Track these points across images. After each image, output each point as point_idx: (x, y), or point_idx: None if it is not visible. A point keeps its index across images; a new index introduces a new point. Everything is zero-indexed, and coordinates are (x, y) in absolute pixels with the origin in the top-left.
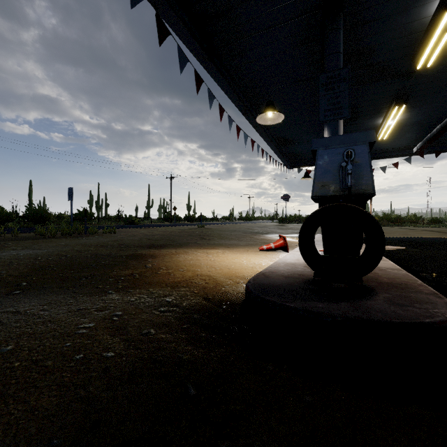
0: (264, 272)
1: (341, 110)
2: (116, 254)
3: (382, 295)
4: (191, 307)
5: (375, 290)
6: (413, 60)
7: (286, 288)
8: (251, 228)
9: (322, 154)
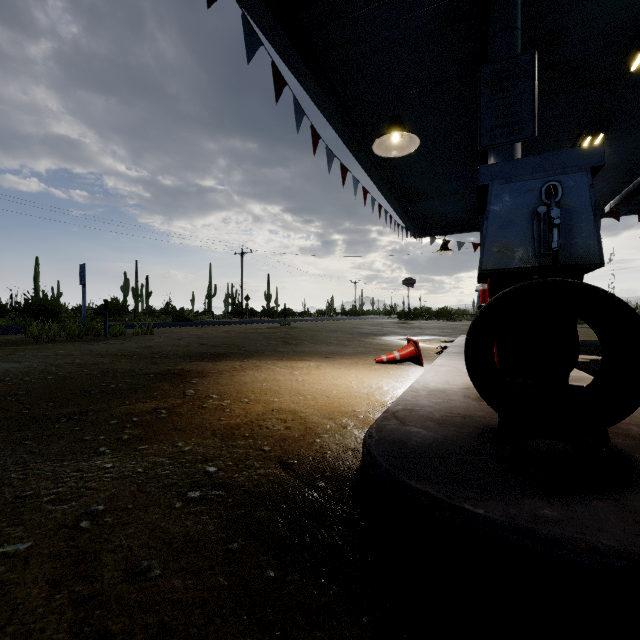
0: (394, 409)
1: (519, 126)
2: (140, 371)
3: None
4: (254, 488)
5: (639, 460)
6: (625, 56)
7: (449, 452)
8: (359, 326)
9: (499, 191)
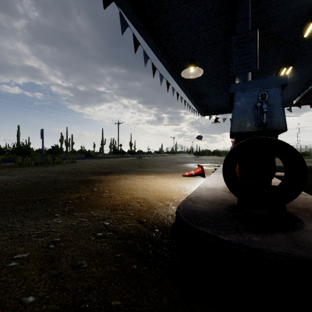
0: (190, 197)
1: (250, 64)
2: (71, 180)
3: (309, 223)
4: (126, 232)
5: (299, 218)
6: (301, 30)
7: (214, 215)
8: (175, 159)
9: (239, 96)
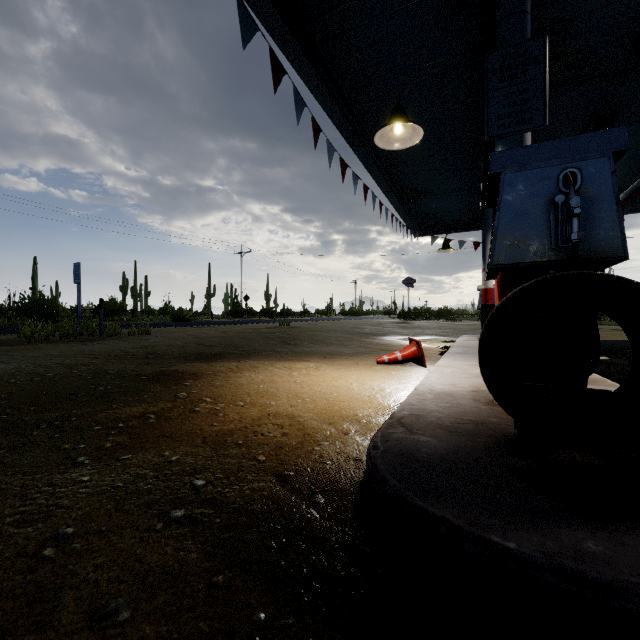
0: (400, 415)
1: (529, 115)
2: (132, 372)
3: None
4: (245, 506)
5: None
6: (635, 46)
7: (465, 467)
8: (359, 326)
9: (512, 180)
